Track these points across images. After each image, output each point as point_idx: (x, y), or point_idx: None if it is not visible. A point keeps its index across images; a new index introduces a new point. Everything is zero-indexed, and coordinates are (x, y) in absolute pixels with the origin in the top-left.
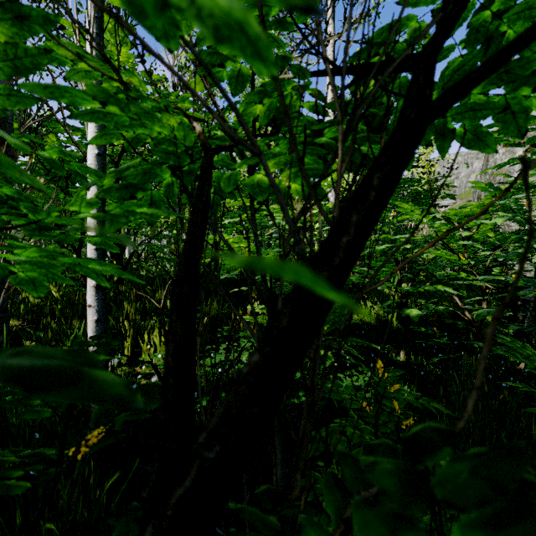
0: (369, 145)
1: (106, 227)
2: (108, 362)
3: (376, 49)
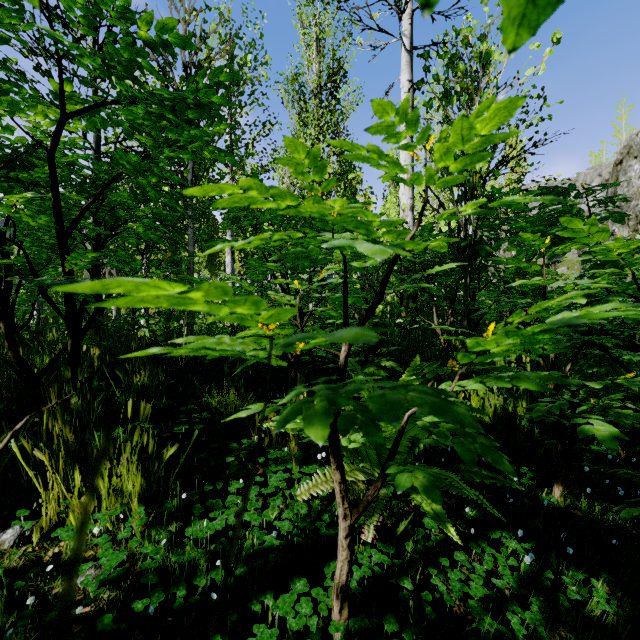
0: None
1: None
2: None
3: None
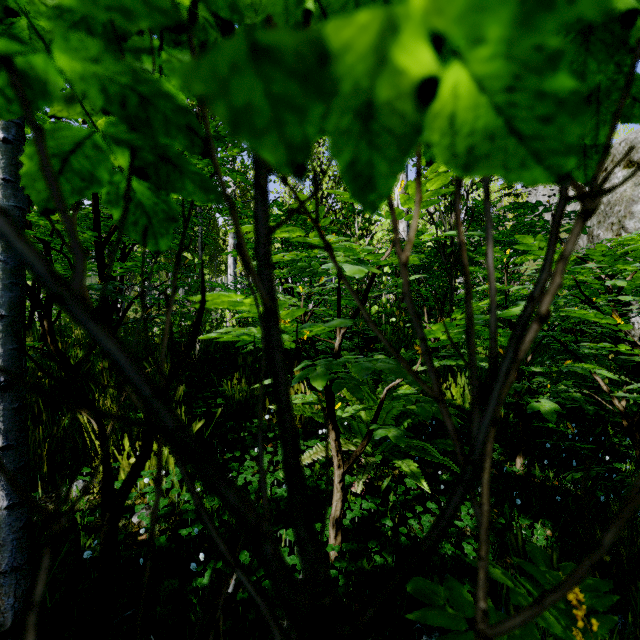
0: None
1: None
2: (31, 518)
3: None
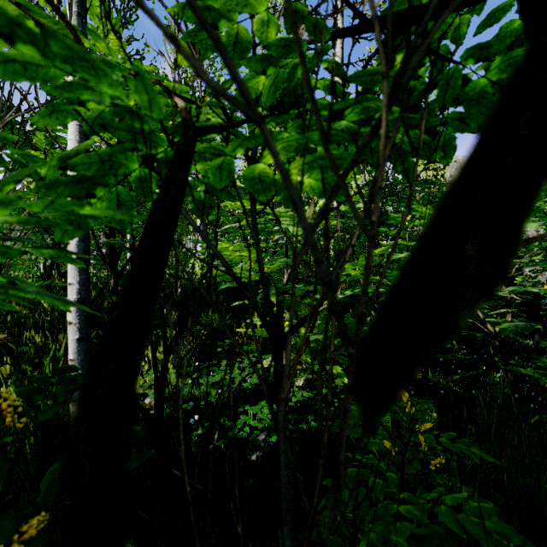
0: (405, 128)
1: (57, 235)
2: None
3: (415, 1)
